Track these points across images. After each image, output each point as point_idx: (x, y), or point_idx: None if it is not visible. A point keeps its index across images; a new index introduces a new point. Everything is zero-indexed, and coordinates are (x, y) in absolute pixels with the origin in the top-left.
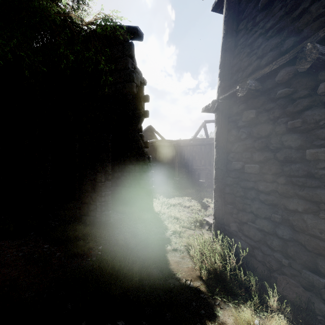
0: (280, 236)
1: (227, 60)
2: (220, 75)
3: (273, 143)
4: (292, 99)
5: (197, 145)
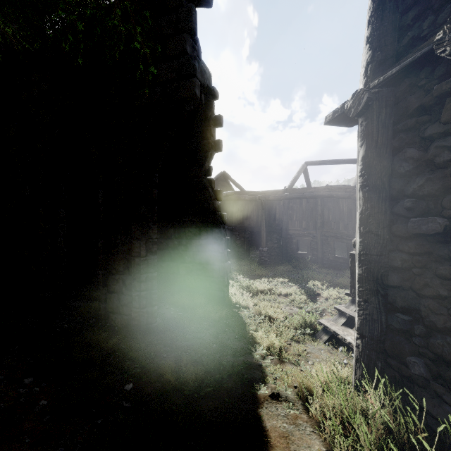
0: None
1: (390, 2)
2: (370, 39)
3: None
4: None
5: (295, 198)
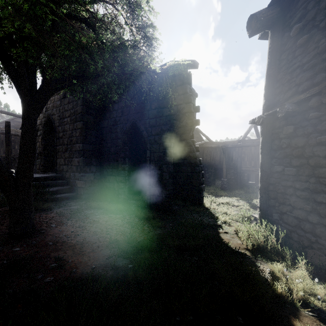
0: (310, 221)
1: (271, 84)
2: (264, 96)
3: (307, 152)
4: (321, 121)
5: (246, 146)
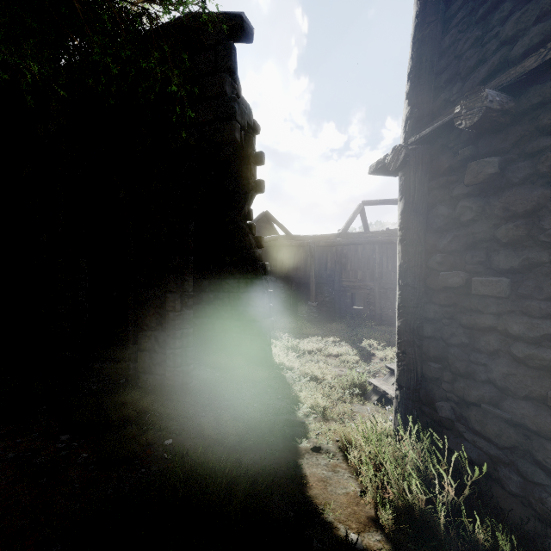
0: None
1: (426, 62)
2: (409, 95)
3: (550, 228)
4: None
5: (350, 244)
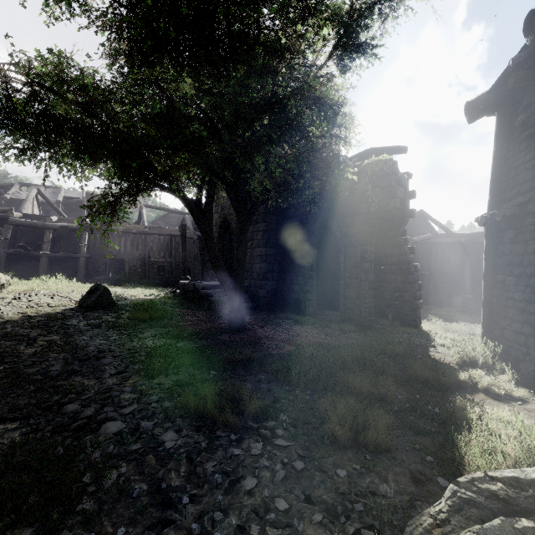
0: (524, 334)
1: (497, 177)
2: (489, 191)
3: (525, 261)
4: None
5: None
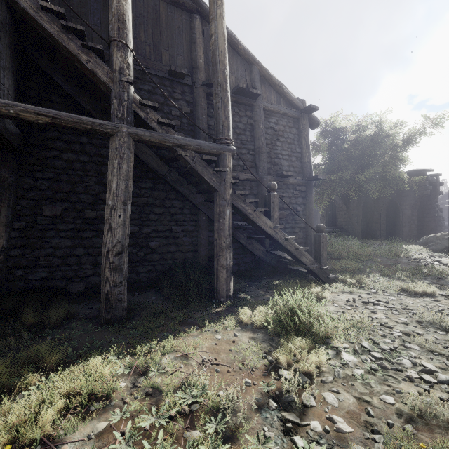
0: None
1: None
2: None
3: None
4: None
5: None
